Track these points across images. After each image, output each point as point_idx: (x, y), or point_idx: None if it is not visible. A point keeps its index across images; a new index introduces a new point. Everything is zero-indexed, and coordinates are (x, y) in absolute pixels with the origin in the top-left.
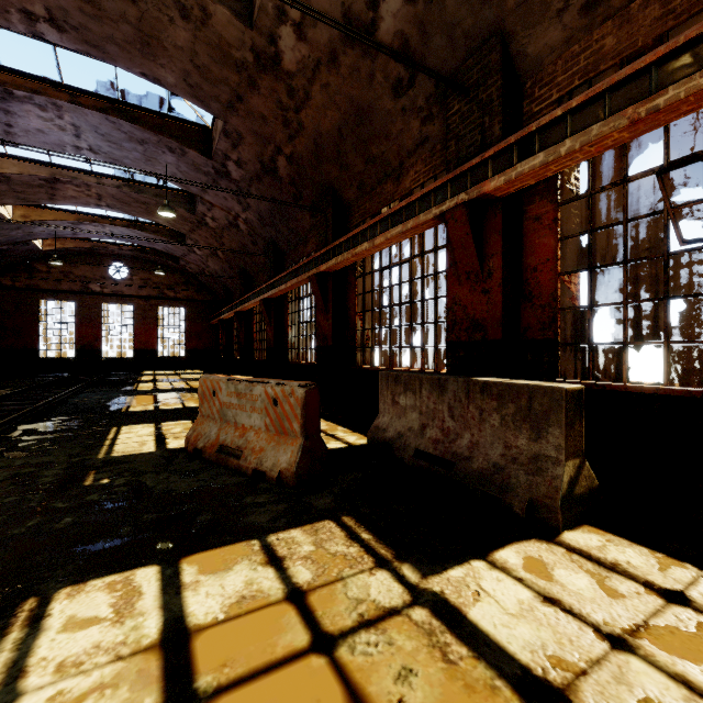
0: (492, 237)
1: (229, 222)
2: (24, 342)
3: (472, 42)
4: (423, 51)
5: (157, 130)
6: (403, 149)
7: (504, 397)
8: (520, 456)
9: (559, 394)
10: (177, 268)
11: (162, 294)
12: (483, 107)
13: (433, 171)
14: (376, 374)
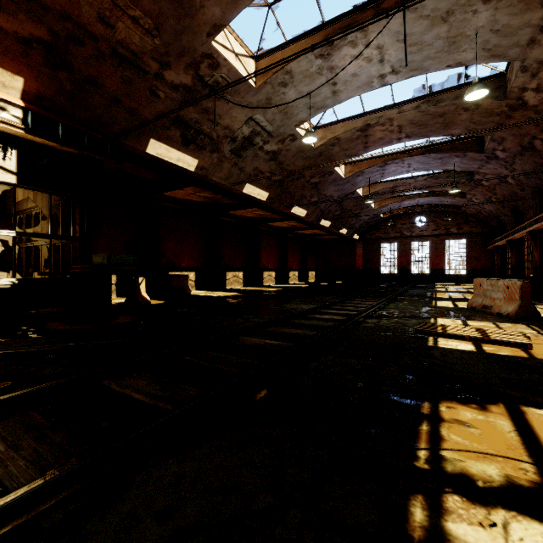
0: None
1: (499, 180)
2: (375, 265)
3: None
4: None
5: (449, 151)
6: None
7: None
8: None
9: None
10: (459, 212)
11: (447, 232)
12: None
13: None
14: None
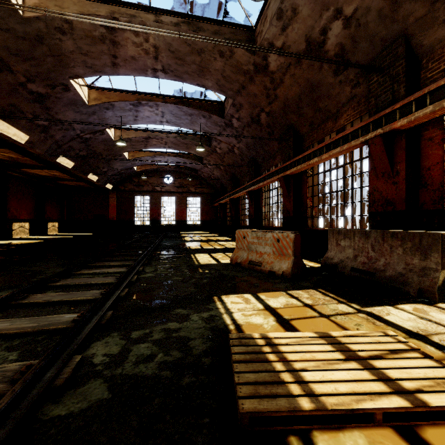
0: (399, 152)
1: (228, 149)
2: (129, 216)
3: (386, 42)
4: (353, 50)
5: (199, 108)
6: (339, 103)
7: (405, 238)
8: (414, 268)
9: (437, 236)
10: (196, 176)
11: (188, 190)
12: (393, 78)
13: (359, 114)
14: (320, 232)
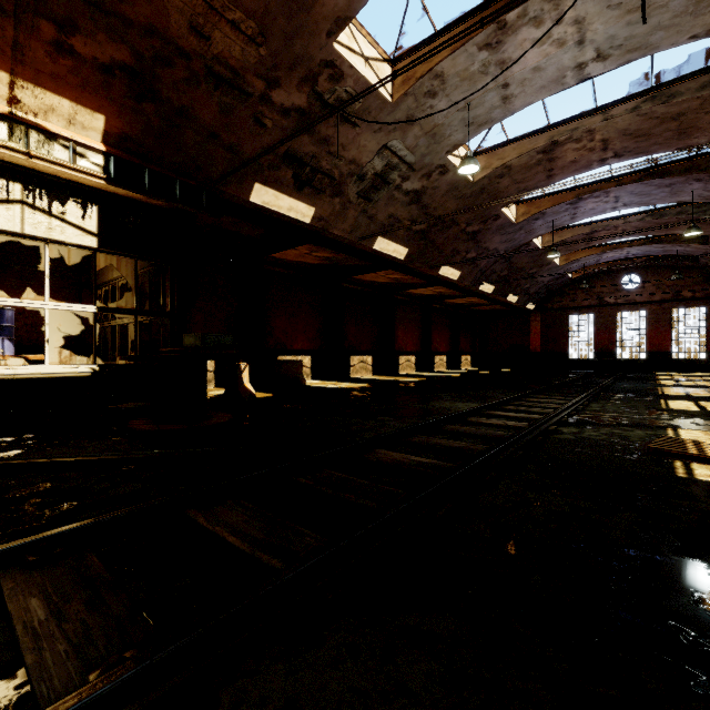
0: None
1: None
2: (558, 347)
3: None
4: None
5: (685, 172)
6: None
7: None
8: None
9: None
10: (695, 267)
11: (675, 297)
12: None
13: None
14: None
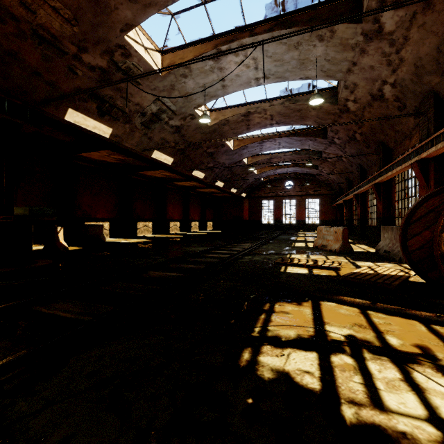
0: (431, 172)
1: (337, 158)
2: (257, 217)
3: (424, 94)
4: (405, 98)
5: (305, 135)
6: (409, 128)
7: None
8: None
9: None
10: (314, 179)
11: (307, 193)
12: (428, 119)
13: None
14: None
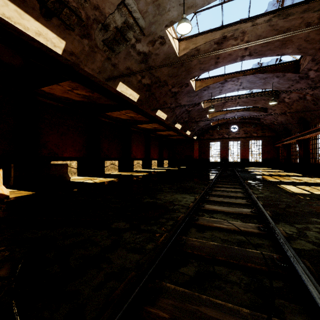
0: None
1: (299, 98)
2: (206, 156)
3: None
4: None
5: (273, 71)
6: None
7: None
8: None
9: None
10: (258, 123)
11: (251, 135)
12: None
13: None
14: None
